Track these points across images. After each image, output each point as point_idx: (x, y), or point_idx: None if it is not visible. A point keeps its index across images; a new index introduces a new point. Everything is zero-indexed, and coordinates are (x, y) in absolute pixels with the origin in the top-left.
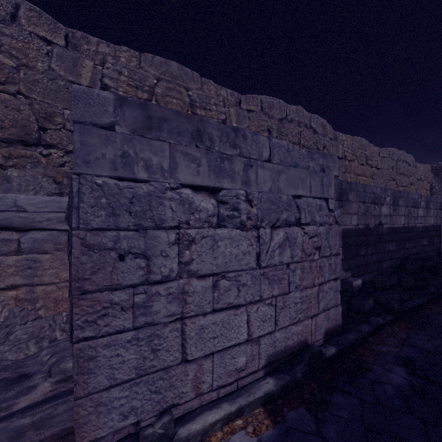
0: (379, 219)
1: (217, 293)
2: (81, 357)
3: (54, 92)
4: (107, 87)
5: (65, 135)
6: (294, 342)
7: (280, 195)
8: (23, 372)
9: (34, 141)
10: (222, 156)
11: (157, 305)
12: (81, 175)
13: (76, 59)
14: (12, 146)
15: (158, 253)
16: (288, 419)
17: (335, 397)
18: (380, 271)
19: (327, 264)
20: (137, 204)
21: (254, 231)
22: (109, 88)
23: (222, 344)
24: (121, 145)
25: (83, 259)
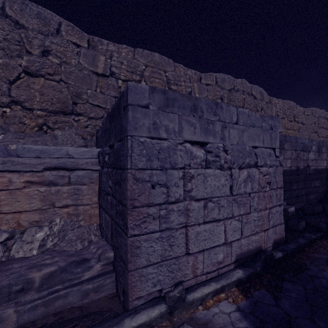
0: (307, 162)
1: (206, 211)
2: (132, 246)
3: (82, 78)
4: (113, 73)
5: (88, 106)
6: (253, 247)
7: (244, 147)
8: (84, 258)
9: (70, 111)
10: (208, 121)
11: (172, 217)
12: (132, 136)
13: (94, 55)
14: (57, 115)
15: (173, 184)
16: (255, 296)
17: (286, 284)
18: (307, 202)
19: (275, 194)
20: (161, 153)
21: (228, 171)
22: (115, 73)
23: (209, 244)
24: (152, 117)
25: (133, 187)
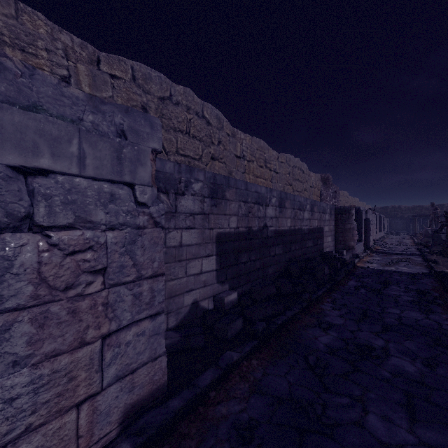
0: (264, 221)
1: None
2: None
3: None
4: None
5: None
6: None
7: None
8: None
9: None
10: None
11: None
12: None
13: None
14: None
15: None
16: None
17: None
18: (265, 278)
19: (130, 296)
20: None
21: None
22: None
23: None
24: None
25: None
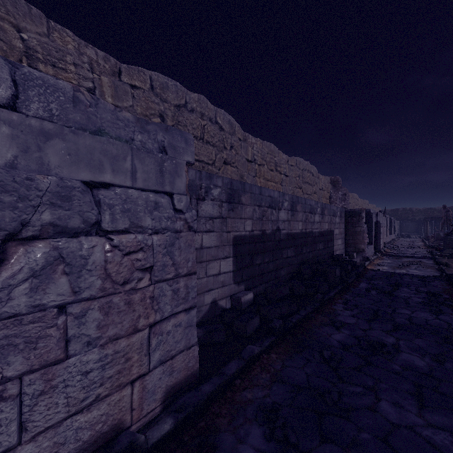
0: (277, 224)
1: None
2: None
3: None
4: None
5: None
6: (85, 440)
7: (33, 177)
8: None
9: None
10: None
11: None
12: None
13: None
14: None
15: None
16: None
17: None
18: (277, 279)
19: (170, 291)
20: None
21: None
22: None
23: None
24: None
25: None
